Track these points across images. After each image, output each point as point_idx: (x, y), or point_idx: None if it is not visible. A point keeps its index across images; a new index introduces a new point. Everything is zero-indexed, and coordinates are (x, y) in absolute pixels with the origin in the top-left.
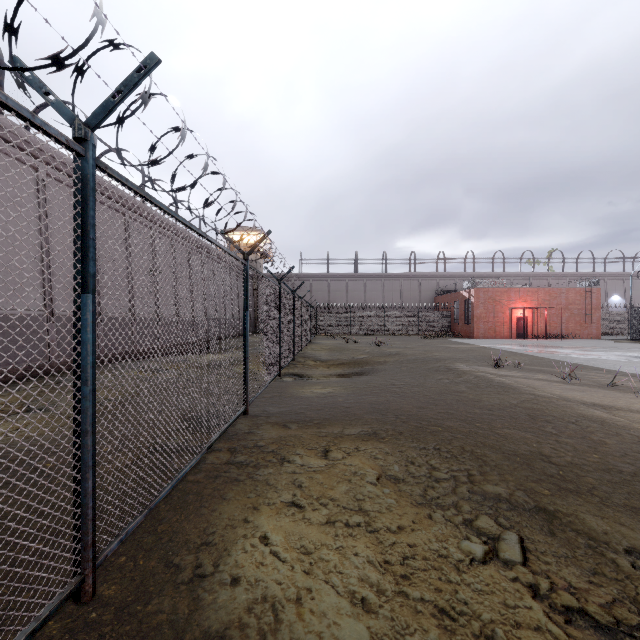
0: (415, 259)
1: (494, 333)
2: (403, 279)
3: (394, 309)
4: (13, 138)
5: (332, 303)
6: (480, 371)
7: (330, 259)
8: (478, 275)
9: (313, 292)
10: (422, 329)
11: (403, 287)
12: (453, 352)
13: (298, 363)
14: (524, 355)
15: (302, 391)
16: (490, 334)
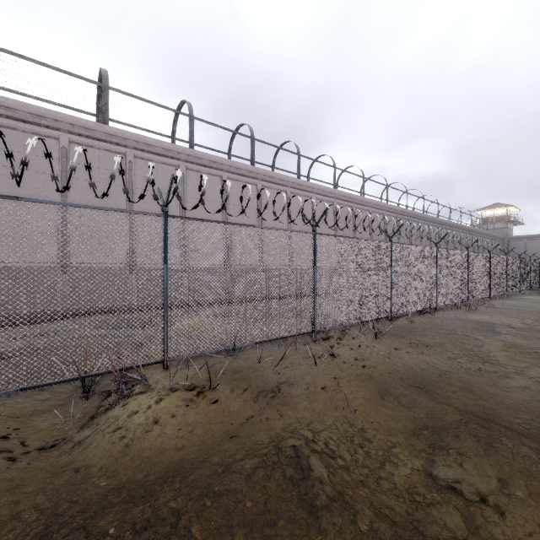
0: None
1: None
2: None
3: None
4: (426, 219)
5: None
6: None
7: None
8: None
9: None
10: None
11: None
12: None
13: None
14: None
15: None
16: None
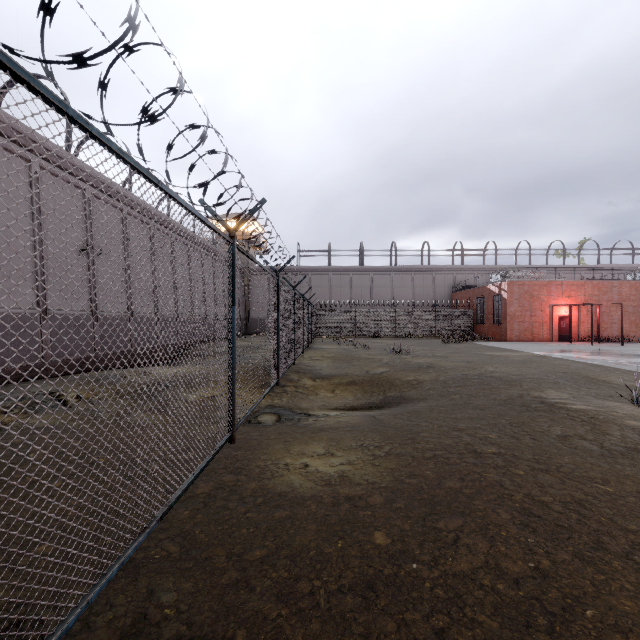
0: (429, 250)
1: (531, 335)
2: (415, 273)
3: (405, 307)
4: None
5: (334, 300)
6: (625, 415)
7: (332, 250)
8: (501, 268)
9: (312, 288)
10: (440, 330)
11: (415, 282)
12: (511, 365)
13: (289, 382)
14: (625, 371)
15: (285, 464)
16: (526, 336)
